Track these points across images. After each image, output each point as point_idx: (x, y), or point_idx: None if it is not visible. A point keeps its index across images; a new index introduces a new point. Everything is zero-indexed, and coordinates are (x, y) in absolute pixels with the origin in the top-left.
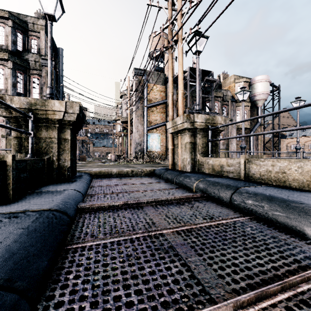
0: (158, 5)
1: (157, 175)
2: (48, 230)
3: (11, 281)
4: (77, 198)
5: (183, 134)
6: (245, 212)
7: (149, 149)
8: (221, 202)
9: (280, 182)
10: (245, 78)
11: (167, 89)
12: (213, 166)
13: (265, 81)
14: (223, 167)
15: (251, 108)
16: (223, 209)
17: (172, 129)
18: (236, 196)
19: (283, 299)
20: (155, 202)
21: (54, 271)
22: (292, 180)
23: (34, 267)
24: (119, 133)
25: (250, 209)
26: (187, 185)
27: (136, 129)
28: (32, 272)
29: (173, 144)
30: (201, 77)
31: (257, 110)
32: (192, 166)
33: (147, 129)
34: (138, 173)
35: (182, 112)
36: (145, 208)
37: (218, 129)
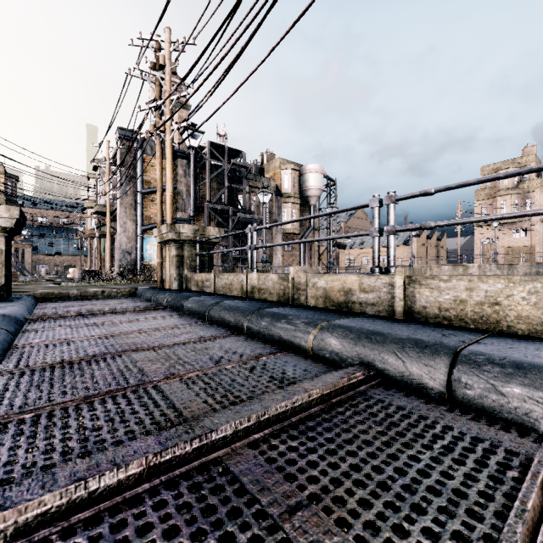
0: (142, 77)
1: (138, 296)
2: (8, 320)
3: (1, 328)
4: (24, 312)
5: (170, 246)
6: (187, 313)
7: (146, 262)
8: (178, 311)
9: (231, 293)
10: (293, 165)
11: (178, 168)
12: (197, 282)
13: (318, 173)
14: (203, 282)
15: (302, 206)
16: (172, 313)
17: (159, 239)
18: (185, 303)
19: (146, 331)
20: (112, 314)
21: (19, 336)
22: (235, 290)
23: (9, 328)
24: (90, 232)
25: (188, 310)
26: (161, 302)
27: (122, 227)
28: (9, 329)
29: (162, 257)
30: (231, 157)
31: (309, 210)
32: (180, 283)
33: (142, 229)
34: (113, 295)
35: (171, 218)
36: (99, 317)
37: (211, 241)
